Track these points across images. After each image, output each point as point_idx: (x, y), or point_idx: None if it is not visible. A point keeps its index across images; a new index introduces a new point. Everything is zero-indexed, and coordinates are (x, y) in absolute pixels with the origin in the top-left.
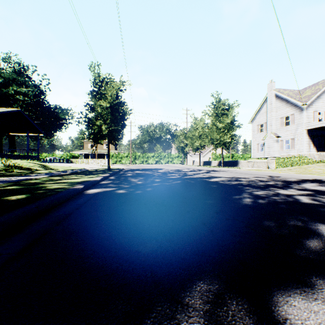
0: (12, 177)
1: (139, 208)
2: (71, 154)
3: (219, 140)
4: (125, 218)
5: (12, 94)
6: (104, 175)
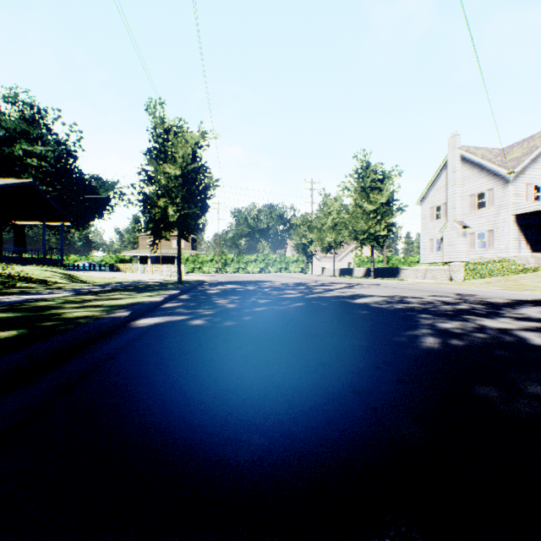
0: (9, 297)
1: (229, 358)
2: (118, 257)
3: (367, 233)
4: (200, 378)
5: (20, 156)
6: (170, 292)
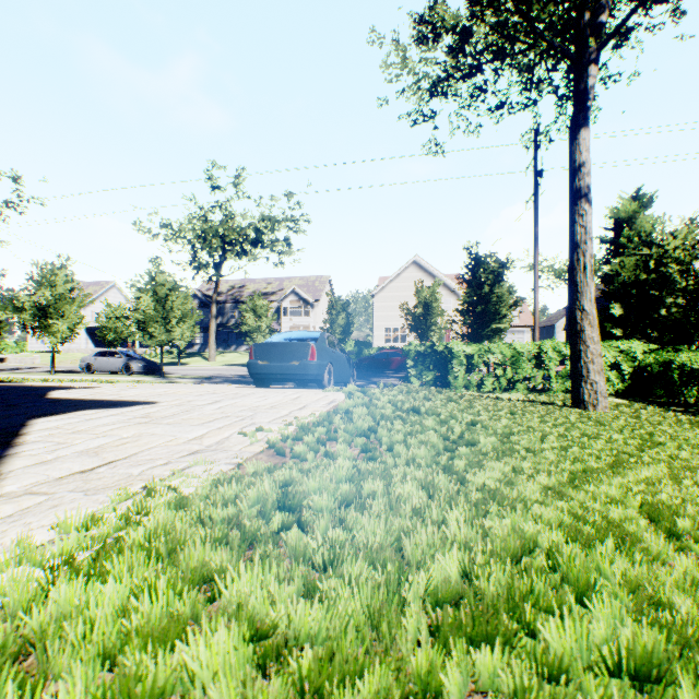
0: None
1: None
2: None
3: None
4: None
5: None
6: None
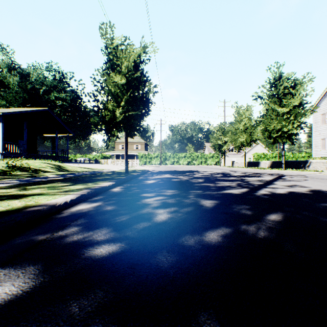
0: None
1: None
2: (102, 155)
3: (280, 132)
4: None
5: (53, 100)
6: (101, 185)
